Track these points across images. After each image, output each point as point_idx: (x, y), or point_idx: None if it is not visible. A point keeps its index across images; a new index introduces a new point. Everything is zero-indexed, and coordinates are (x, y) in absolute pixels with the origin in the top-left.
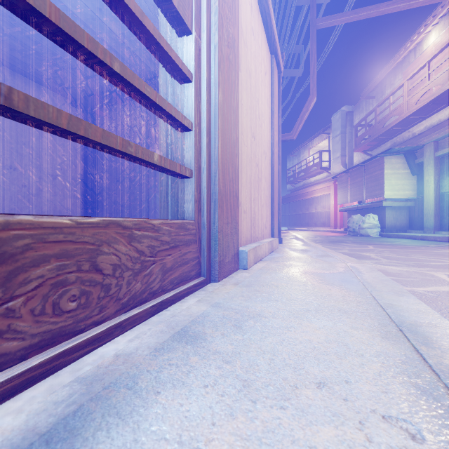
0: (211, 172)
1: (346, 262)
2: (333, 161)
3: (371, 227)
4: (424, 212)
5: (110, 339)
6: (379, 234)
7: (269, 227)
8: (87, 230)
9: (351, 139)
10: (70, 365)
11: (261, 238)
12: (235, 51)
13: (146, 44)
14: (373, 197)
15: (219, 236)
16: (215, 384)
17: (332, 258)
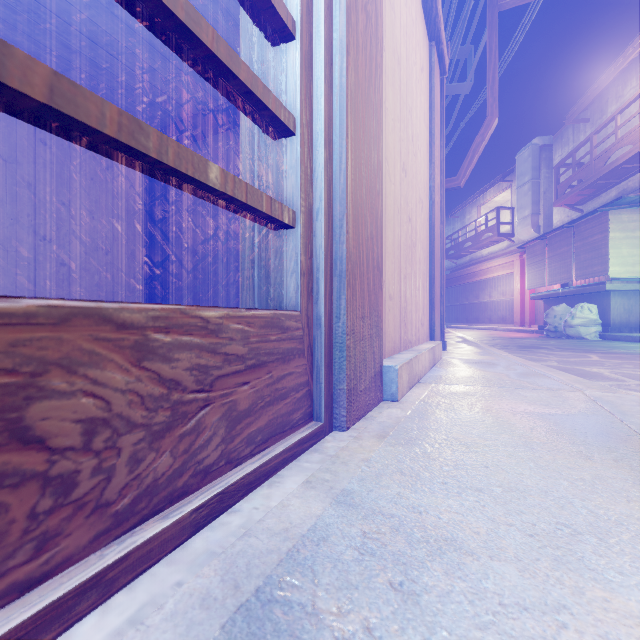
0: (333, 218)
1: (581, 389)
2: (518, 222)
3: (586, 324)
4: None
5: (60, 631)
6: (600, 336)
7: (426, 324)
8: None
9: (547, 187)
10: None
11: (415, 342)
12: (376, 2)
13: None
14: (589, 276)
15: (349, 341)
16: None
17: (547, 380)
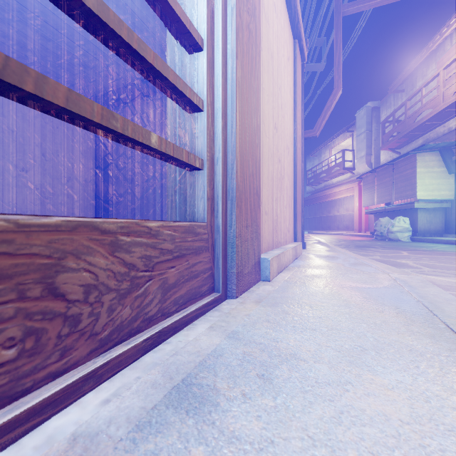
0: (227, 163)
1: (388, 273)
2: (357, 160)
3: (401, 231)
4: None
5: (75, 399)
6: (411, 239)
7: (291, 231)
8: (37, 236)
9: (377, 136)
10: None
11: (283, 243)
12: (256, 21)
13: None
14: (404, 198)
15: (237, 241)
16: None
17: (368, 267)
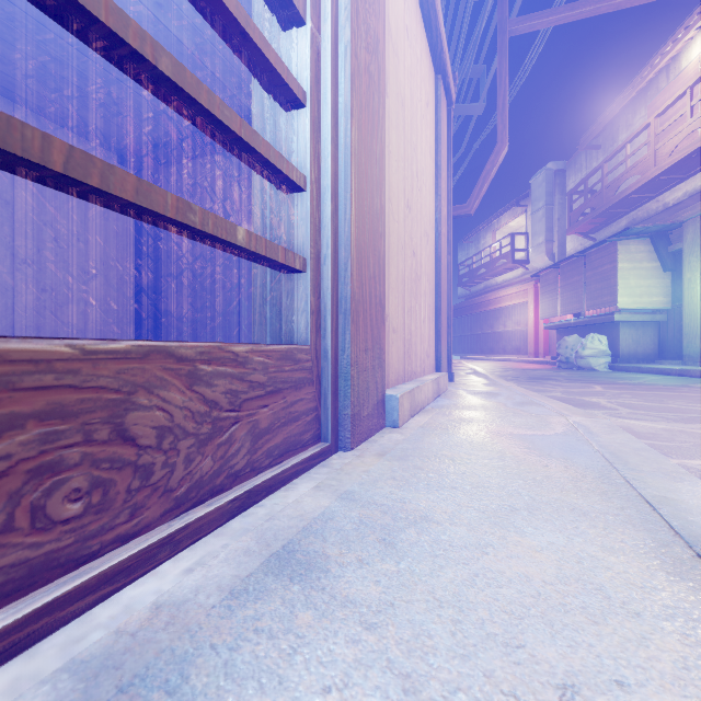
0: (338, 262)
1: (566, 415)
2: (533, 249)
3: (596, 355)
4: (684, 331)
5: (150, 569)
6: (610, 367)
7: (432, 356)
8: (105, 365)
9: (561, 214)
10: (64, 627)
11: (420, 373)
12: (379, 60)
13: (223, 35)
14: (599, 307)
15: (353, 371)
16: (346, 685)
17: (540, 408)
